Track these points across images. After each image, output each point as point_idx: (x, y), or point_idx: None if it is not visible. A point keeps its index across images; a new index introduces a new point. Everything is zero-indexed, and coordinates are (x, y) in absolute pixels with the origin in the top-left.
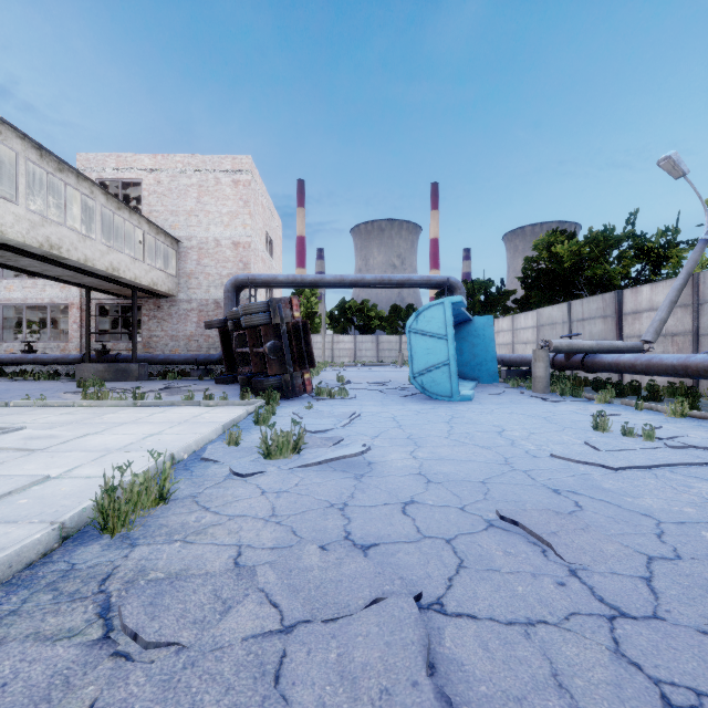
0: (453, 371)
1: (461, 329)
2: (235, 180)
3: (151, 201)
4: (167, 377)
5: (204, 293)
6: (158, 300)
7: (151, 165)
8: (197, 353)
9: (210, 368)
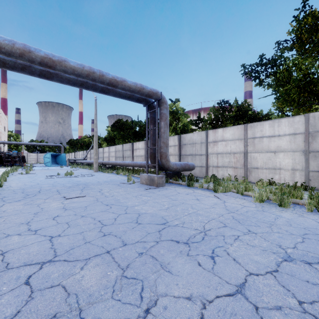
0: (51, 163)
1: (59, 156)
2: None
3: None
4: None
5: None
6: None
7: None
8: None
9: None
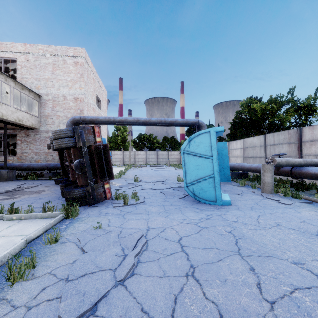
0: (216, 182)
1: None
2: (75, 62)
3: (22, 71)
4: (28, 178)
5: (56, 127)
6: (27, 131)
7: (22, 50)
8: (52, 162)
9: (58, 172)
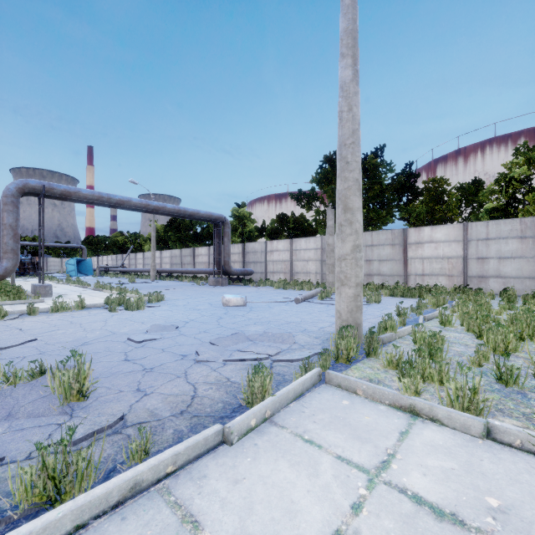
0: (76, 271)
1: (83, 262)
2: None
3: None
4: None
5: None
6: None
7: None
8: None
9: None
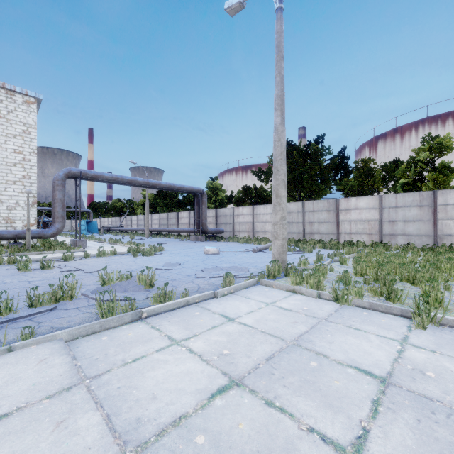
0: (86, 230)
1: (90, 223)
2: None
3: None
4: None
5: None
6: None
7: None
8: None
9: None
